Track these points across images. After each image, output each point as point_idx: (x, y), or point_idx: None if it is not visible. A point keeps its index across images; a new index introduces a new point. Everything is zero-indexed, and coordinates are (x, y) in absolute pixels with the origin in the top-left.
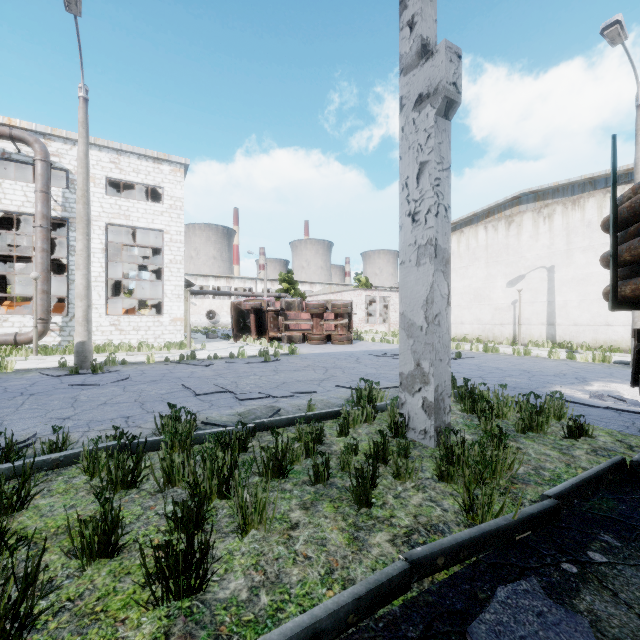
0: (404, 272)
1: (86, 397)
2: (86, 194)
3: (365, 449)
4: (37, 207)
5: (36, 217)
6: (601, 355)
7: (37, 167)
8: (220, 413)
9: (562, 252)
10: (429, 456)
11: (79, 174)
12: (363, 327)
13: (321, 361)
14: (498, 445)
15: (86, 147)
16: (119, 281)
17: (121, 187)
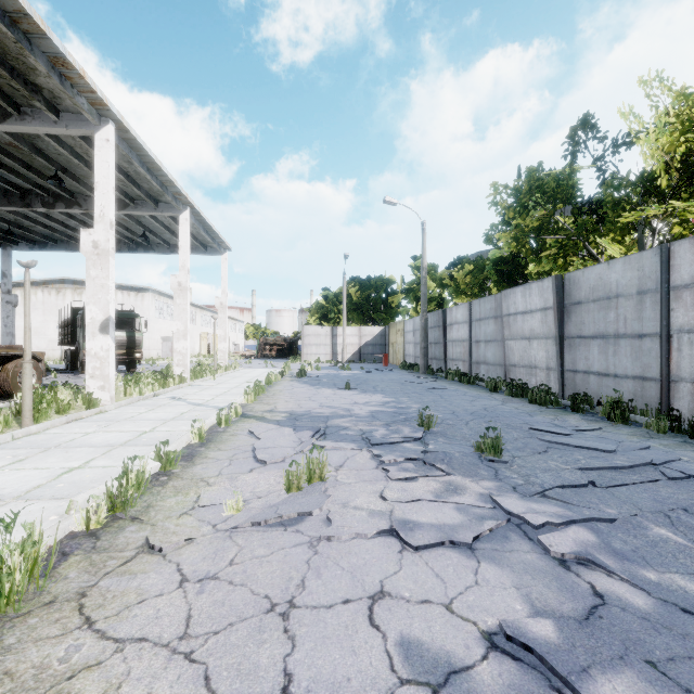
0: (3, 337)
1: None
2: None
3: None
4: None
5: None
6: None
7: None
8: None
9: None
10: None
11: None
12: None
13: None
14: None
15: None
16: None
17: None
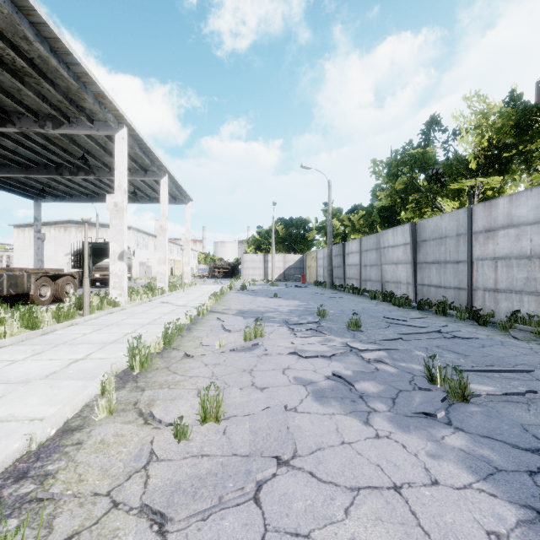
0: (35, 263)
1: None
2: None
3: None
4: None
5: None
6: None
7: None
8: None
9: None
10: None
11: None
12: None
13: None
14: None
15: None
16: None
17: None
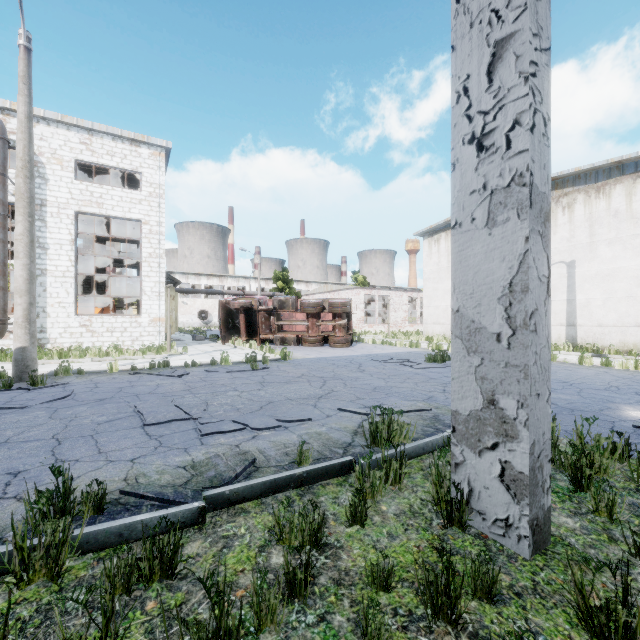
0: (461, 240)
1: None
2: (28, 165)
3: (402, 565)
4: None
5: None
6: None
7: None
8: (165, 463)
9: (584, 245)
10: (531, 590)
11: (19, 140)
12: (361, 328)
13: (317, 369)
14: None
15: (28, 107)
16: (102, 279)
17: (99, 175)
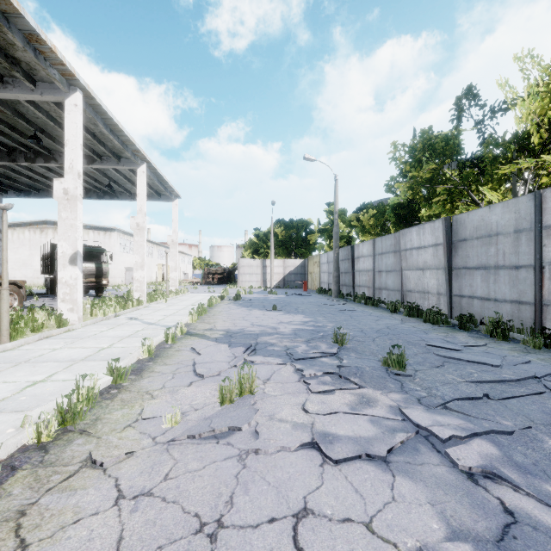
0: None
1: None
2: None
3: None
4: None
5: None
6: None
7: None
8: None
9: None
10: None
11: None
12: None
13: None
14: None
15: None
16: None
17: None
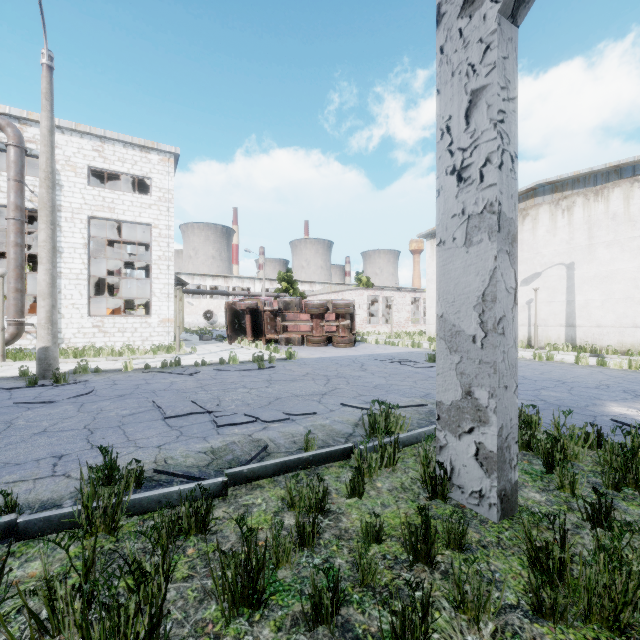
0: (444, 256)
1: (25, 421)
2: (50, 176)
3: (392, 526)
4: (10, 197)
5: (9, 208)
6: (639, 361)
7: (10, 153)
8: (187, 449)
9: (583, 247)
10: (495, 543)
11: (42, 153)
12: (365, 328)
13: (322, 368)
14: (597, 520)
15: (50, 122)
16: (111, 280)
17: (109, 180)
